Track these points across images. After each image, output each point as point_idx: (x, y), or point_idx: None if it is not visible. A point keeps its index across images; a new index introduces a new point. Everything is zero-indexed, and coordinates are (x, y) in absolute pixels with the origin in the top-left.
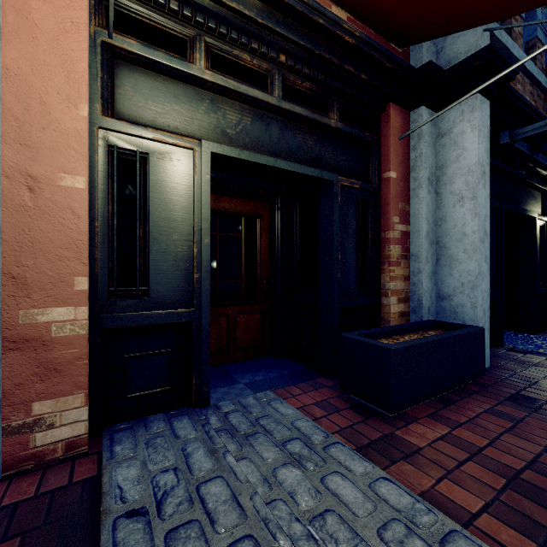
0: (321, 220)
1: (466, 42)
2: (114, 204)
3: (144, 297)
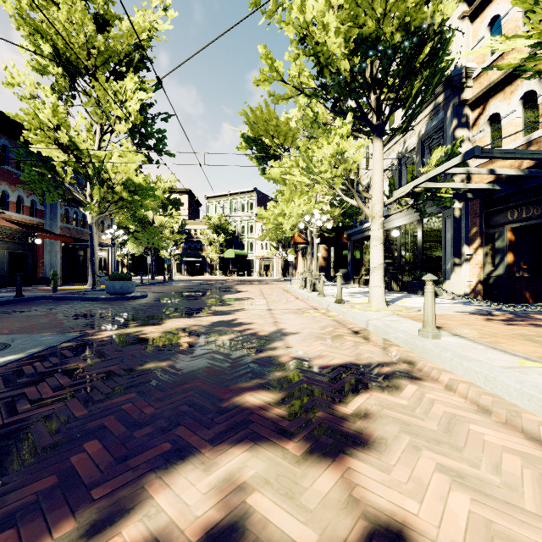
0: (25, 259)
1: (56, 229)
2: None
3: None
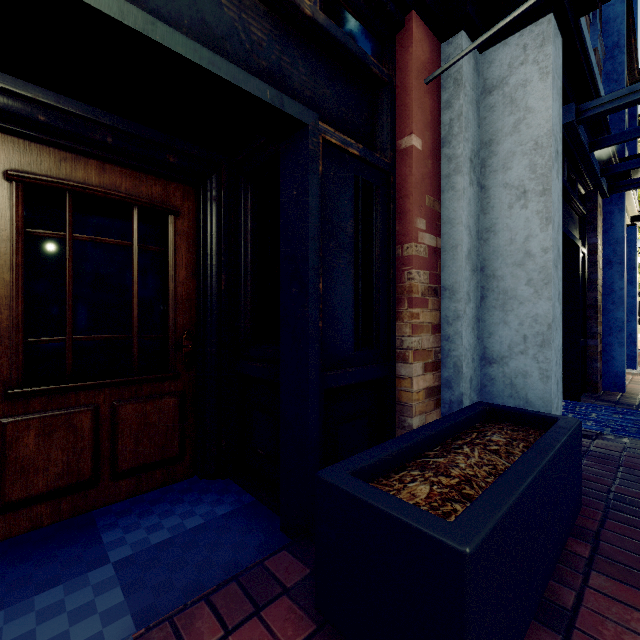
0: (285, 212)
1: None
2: None
3: None
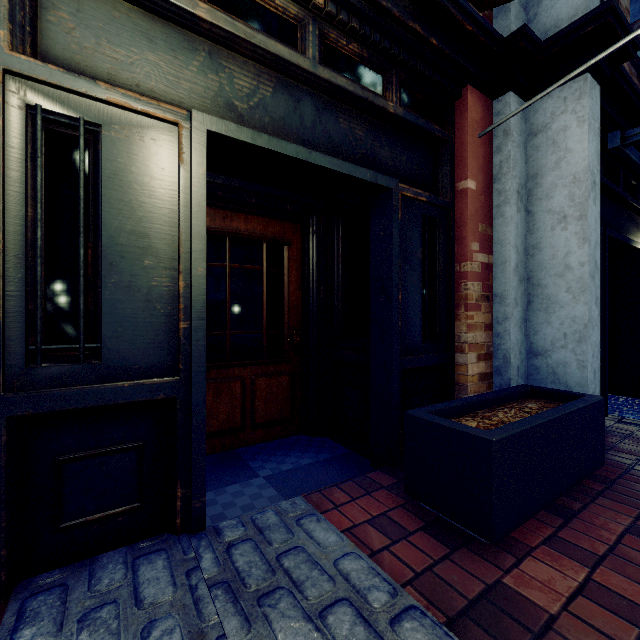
0: (374, 246)
1: (570, 4)
2: (37, 205)
3: (94, 360)
